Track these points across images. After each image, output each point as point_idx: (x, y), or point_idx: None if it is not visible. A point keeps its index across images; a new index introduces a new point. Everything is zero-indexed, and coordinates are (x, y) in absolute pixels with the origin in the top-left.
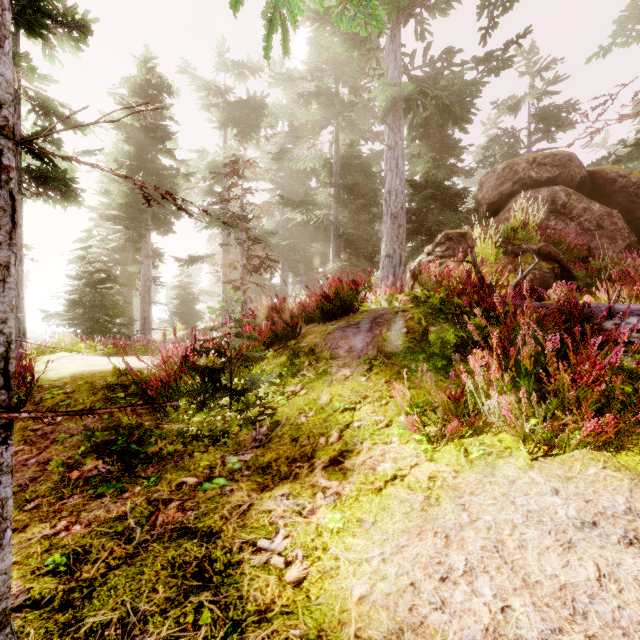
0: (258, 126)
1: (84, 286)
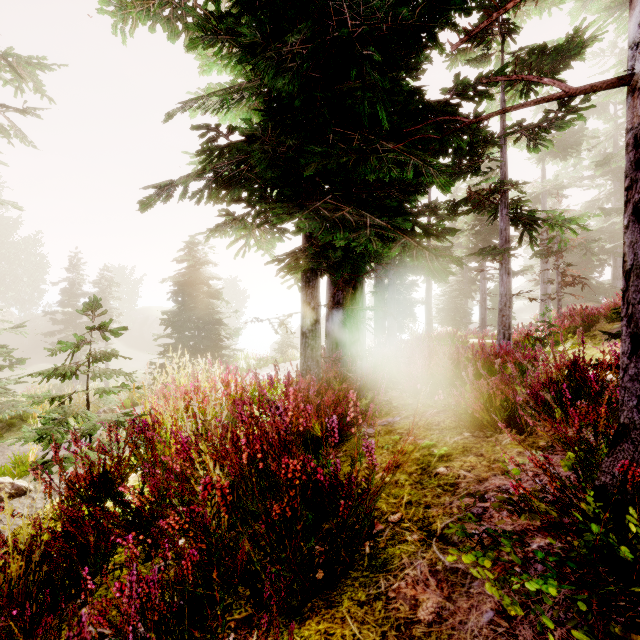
0: (577, 145)
1: (446, 300)
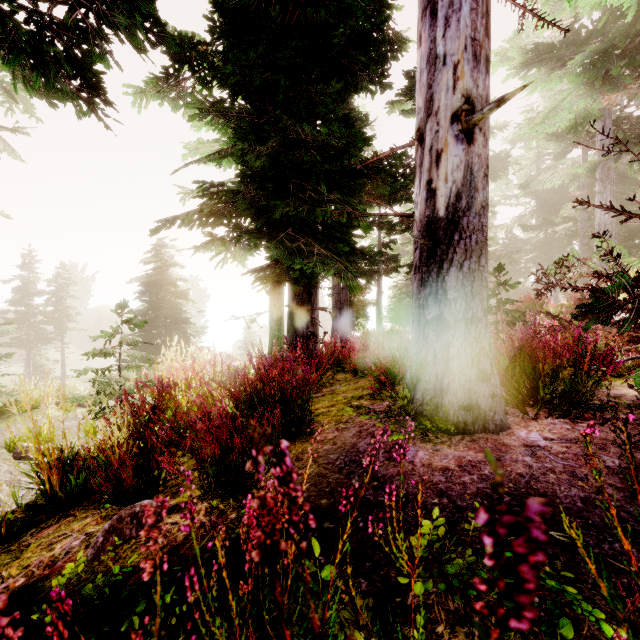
0: (504, 169)
1: (396, 301)
